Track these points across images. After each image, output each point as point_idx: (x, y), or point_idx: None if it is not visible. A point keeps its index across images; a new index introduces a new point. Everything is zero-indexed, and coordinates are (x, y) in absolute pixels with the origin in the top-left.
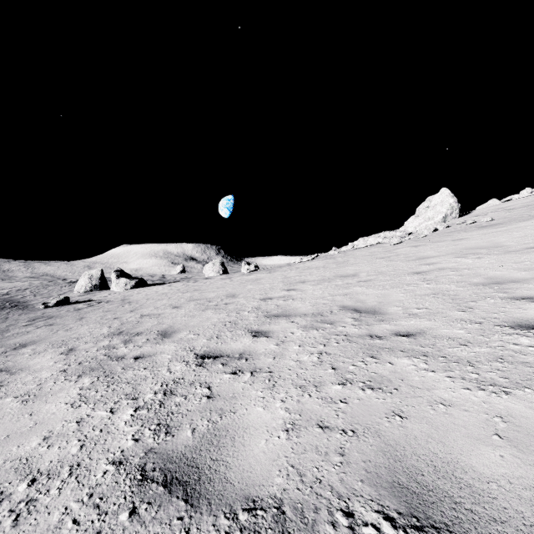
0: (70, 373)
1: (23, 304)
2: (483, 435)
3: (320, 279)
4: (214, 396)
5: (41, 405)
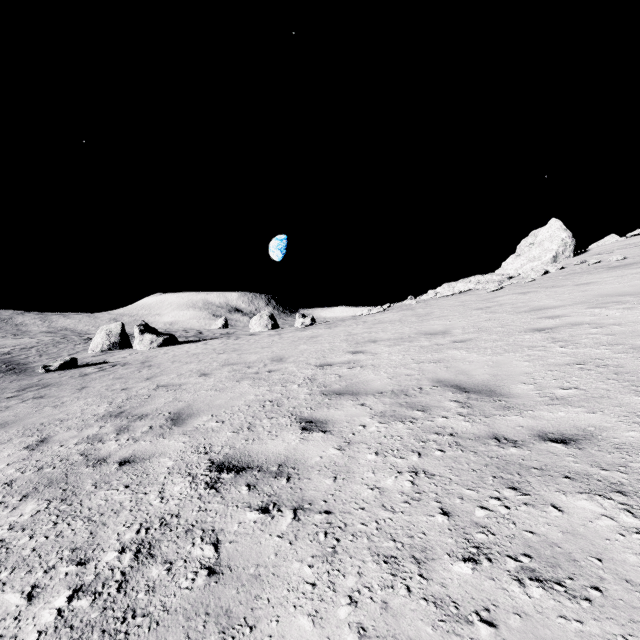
0: (15, 489)
1: (22, 367)
2: None
3: (398, 337)
4: (221, 570)
5: None
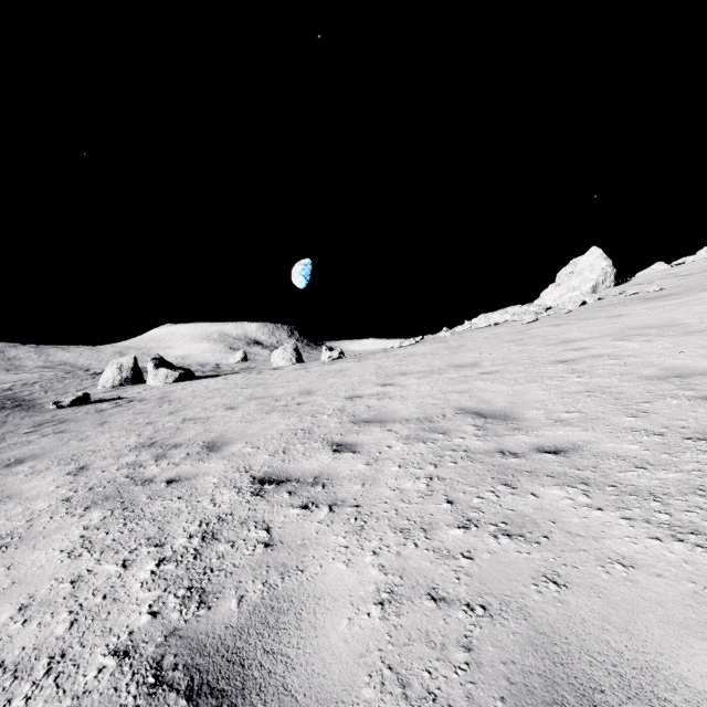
0: (75, 503)
1: (29, 404)
2: (693, 619)
3: (428, 369)
4: (275, 543)
5: (26, 554)
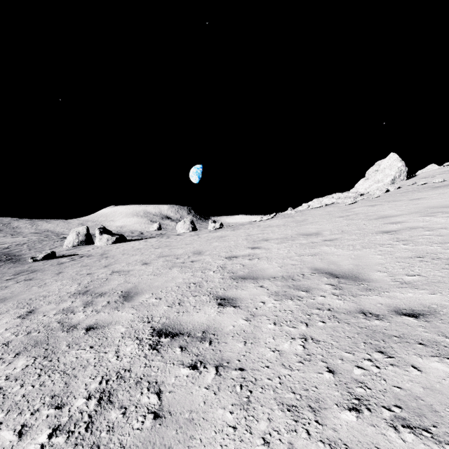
0: (11, 348)
1: (17, 258)
2: None
3: (283, 237)
4: (164, 415)
5: None
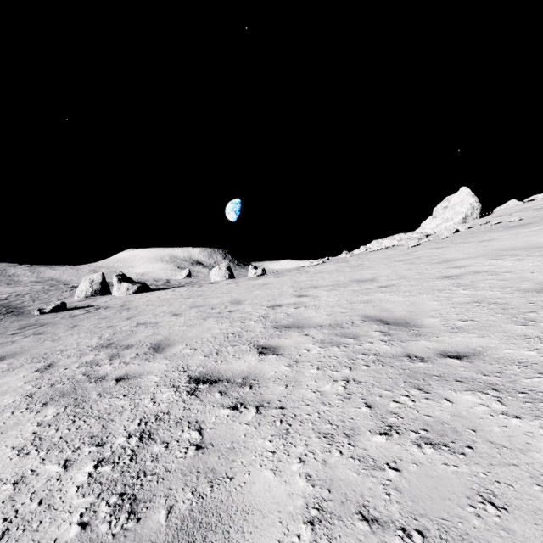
0: (36, 399)
1: (19, 310)
2: None
3: (334, 283)
4: (206, 446)
5: None
